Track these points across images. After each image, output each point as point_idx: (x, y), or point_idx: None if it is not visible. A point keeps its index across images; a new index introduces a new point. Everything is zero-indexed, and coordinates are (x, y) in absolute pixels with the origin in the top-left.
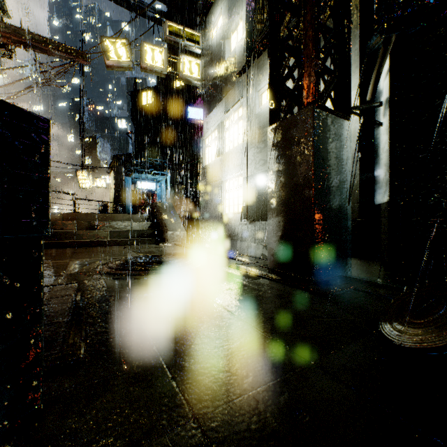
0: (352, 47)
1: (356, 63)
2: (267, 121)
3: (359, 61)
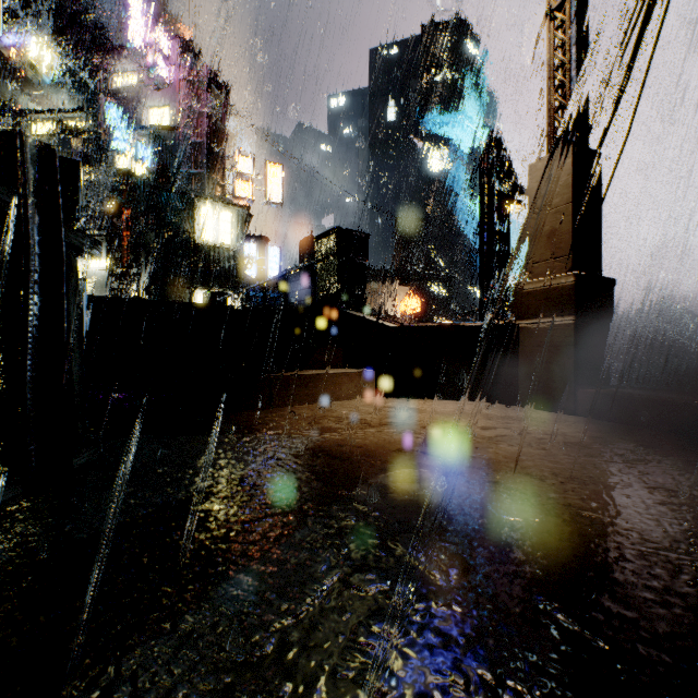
0: (143, 272)
1: (145, 280)
2: (95, 280)
3: (146, 279)
